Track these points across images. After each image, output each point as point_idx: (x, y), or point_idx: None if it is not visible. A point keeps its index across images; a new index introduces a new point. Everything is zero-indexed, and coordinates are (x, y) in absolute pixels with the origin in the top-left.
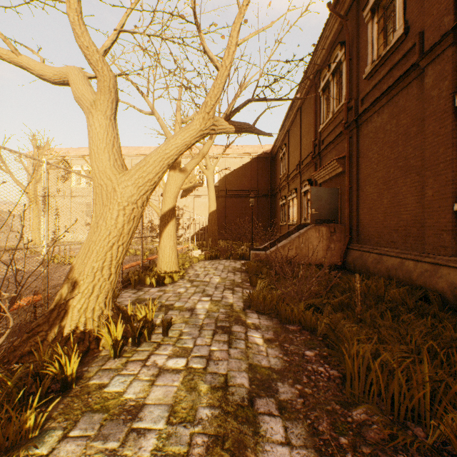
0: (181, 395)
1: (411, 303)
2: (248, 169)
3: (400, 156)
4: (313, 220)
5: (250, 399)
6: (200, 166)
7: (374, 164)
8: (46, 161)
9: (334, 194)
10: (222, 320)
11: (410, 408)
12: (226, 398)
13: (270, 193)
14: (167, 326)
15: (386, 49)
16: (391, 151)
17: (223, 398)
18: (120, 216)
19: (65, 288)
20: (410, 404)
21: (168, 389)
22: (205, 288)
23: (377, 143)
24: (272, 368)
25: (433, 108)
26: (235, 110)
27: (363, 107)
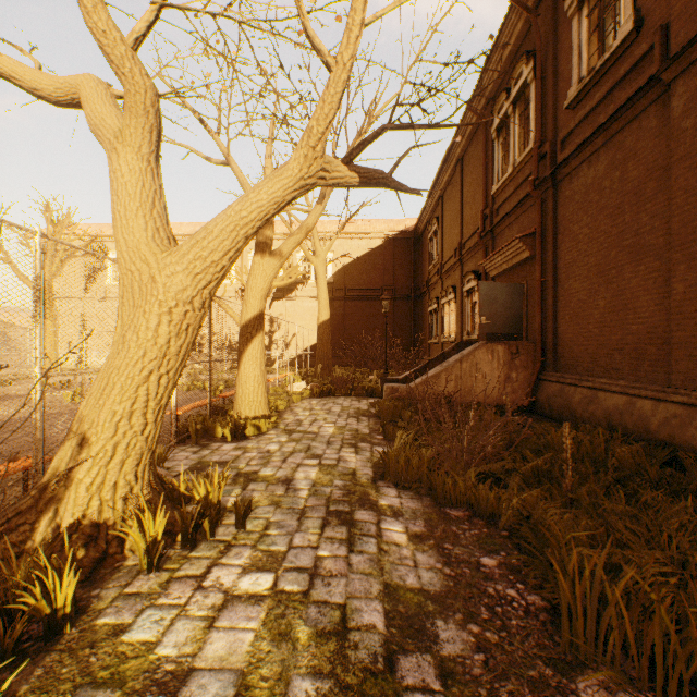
0: (260, 649)
1: (653, 471)
2: (380, 257)
3: (627, 229)
4: (482, 334)
5: (389, 657)
6: (304, 250)
7: (583, 244)
8: (39, 231)
9: (516, 293)
10: (338, 500)
11: (687, 678)
12: (343, 656)
13: (414, 293)
14: (243, 513)
15: (604, 57)
16: (612, 221)
17: (338, 655)
18: (162, 325)
19: (66, 448)
20: (688, 671)
21: (238, 637)
22: (310, 444)
23: (588, 211)
24: (425, 591)
25: (685, 149)
26: (361, 145)
27: (564, 153)
